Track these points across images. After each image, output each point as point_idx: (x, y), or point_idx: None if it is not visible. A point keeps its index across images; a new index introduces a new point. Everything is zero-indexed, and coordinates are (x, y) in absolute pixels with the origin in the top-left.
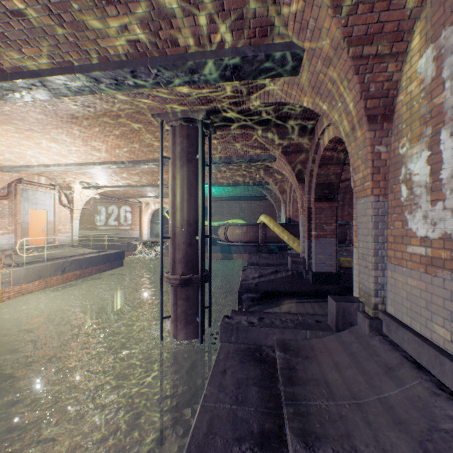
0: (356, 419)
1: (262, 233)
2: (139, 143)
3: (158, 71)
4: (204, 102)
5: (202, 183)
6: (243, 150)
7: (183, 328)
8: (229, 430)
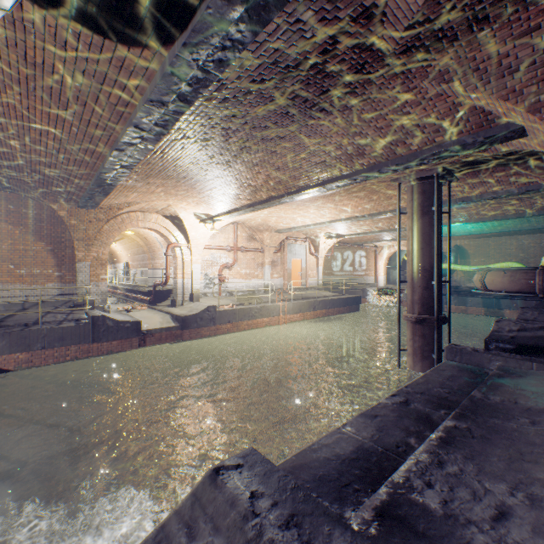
0: (530, 396)
1: (542, 281)
2: (377, 200)
3: (395, 166)
4: (438, 163)
5: (438, 233)
6: (496, 186)
7: (418, 361)
8: (437, 384)
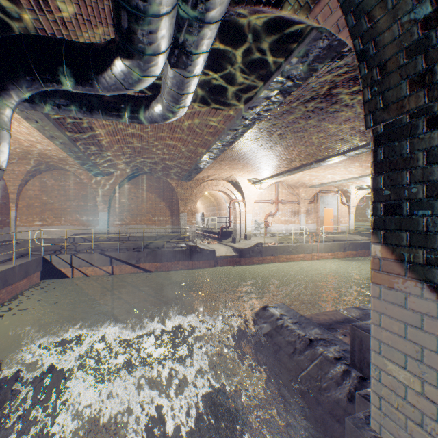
0: None
1: None
2: None
3: None
4: None
5: None
6: None
7: None
8: None
